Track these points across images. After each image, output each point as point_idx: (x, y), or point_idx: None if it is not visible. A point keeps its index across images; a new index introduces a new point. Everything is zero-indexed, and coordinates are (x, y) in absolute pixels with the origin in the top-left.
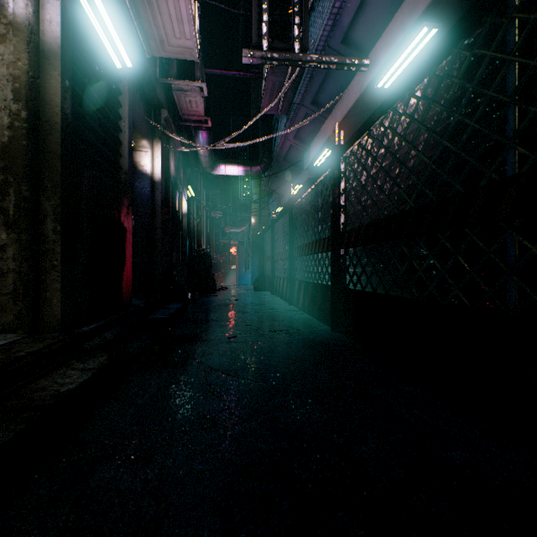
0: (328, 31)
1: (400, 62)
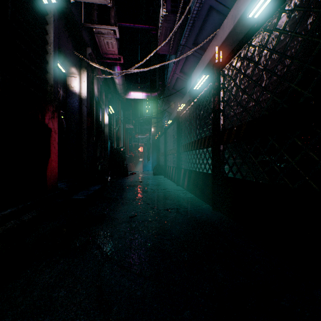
0: None
1: None
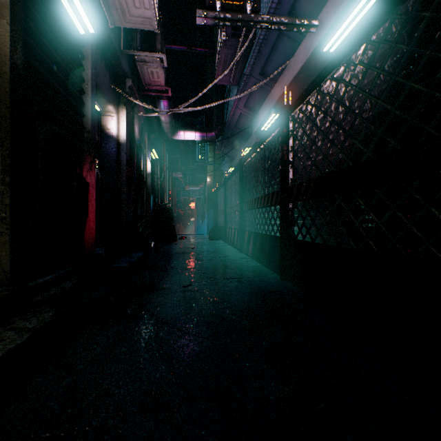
0: (276, 3)
1: (347, 24)
